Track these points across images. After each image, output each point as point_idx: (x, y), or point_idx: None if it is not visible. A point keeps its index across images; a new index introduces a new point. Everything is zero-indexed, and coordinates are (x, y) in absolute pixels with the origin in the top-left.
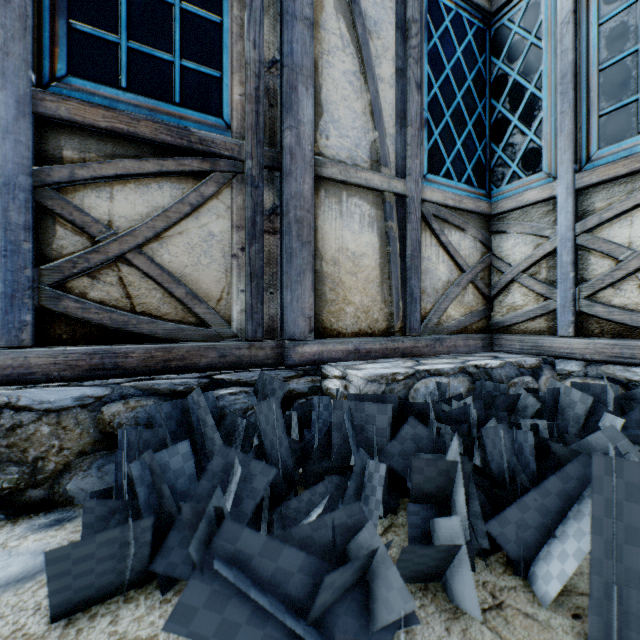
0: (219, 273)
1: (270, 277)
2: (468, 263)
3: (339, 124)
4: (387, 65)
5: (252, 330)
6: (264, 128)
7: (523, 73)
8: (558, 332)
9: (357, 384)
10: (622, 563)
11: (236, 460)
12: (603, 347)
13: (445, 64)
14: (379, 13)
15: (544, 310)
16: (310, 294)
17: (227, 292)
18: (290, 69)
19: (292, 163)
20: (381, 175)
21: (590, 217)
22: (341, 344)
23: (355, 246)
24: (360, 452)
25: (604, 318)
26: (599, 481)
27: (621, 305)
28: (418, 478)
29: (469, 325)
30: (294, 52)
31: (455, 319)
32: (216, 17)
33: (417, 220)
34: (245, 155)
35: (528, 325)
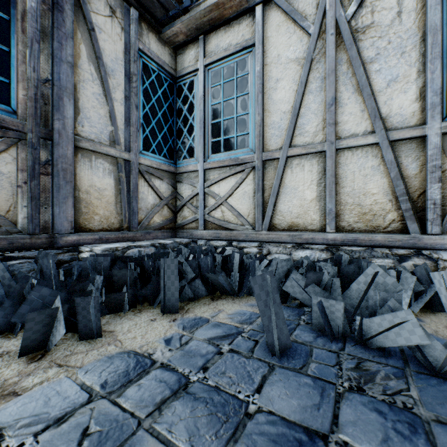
0: (8, 196)
1: (45, 199)
2: (165, 195)
3: (90, 120)
4: (119, 93)
5: (33, 228)
6: (41, 116)
7: (188, 112)
8: (199, 228)
9: (98, 253)
10: (167, 286)
11: (33, 280)
12: (211, 234)
13: (152, 97)
14: (115, 66)
15: (195, 219)
16: (72, 209)
17: (14, 207)
18: (59, 88)
19: (60, 138)
20: (116, 149)
21: (208, 181)
22: (91, 235)
23: (100, 184)
24: (93, 272)
25: (212, 222)
26: (162, 265)
27: (217, 217)
28: (116, 279)
29: (165, 225)
30: (61, 79)
31: (158, 222)
32: (6, 47)
33: (136, 173)
34: (27, 130)
35: (190, 225)
